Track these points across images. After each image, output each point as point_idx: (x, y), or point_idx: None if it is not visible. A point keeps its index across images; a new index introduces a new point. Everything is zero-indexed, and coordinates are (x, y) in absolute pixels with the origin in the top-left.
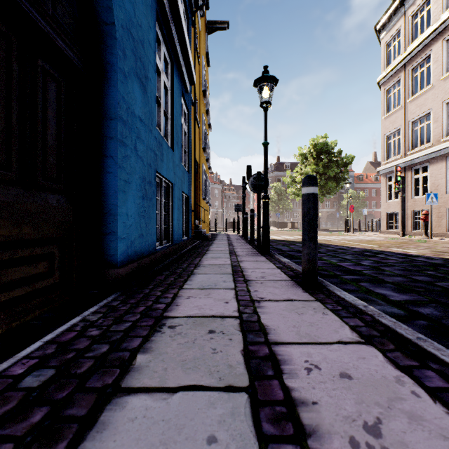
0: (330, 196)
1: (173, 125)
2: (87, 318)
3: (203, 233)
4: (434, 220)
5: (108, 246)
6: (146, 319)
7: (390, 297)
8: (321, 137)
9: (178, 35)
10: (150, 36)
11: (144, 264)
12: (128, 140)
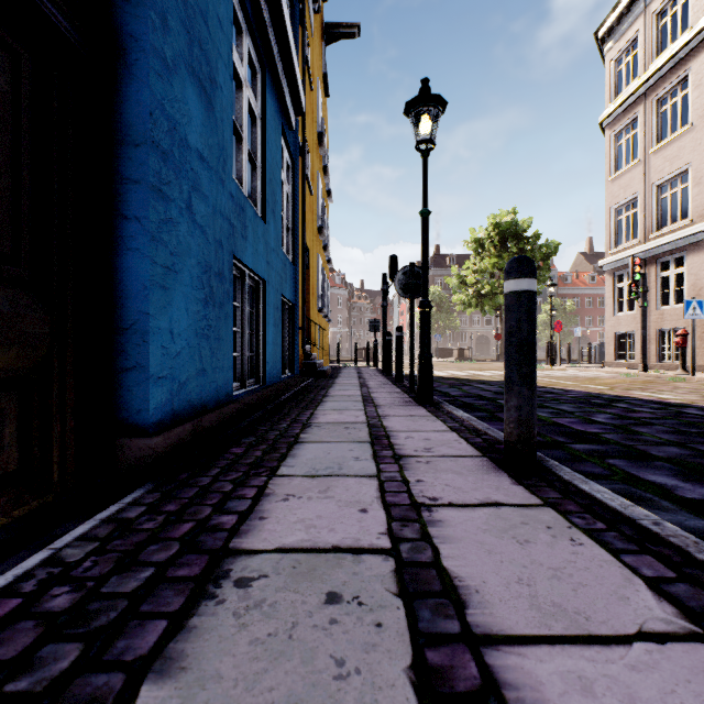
0: None
1: (266, 180)
2: (60, 556)
3: (317, 367)
4: (695, 345)
5: (130, 393)
6: (189, 558)
7: (678, 492)
8: (507, 212)
9: (274, 22)
10: (221, 8)
11: (208, 425)
12: (174, 190)
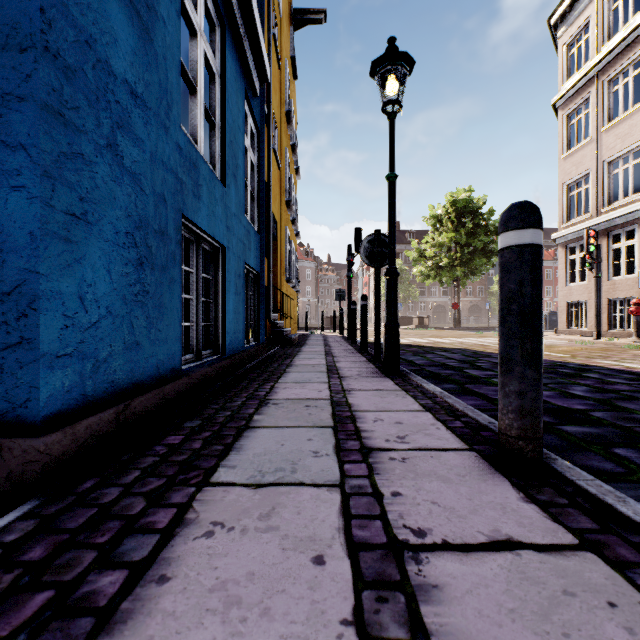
0: (475, 279)
1: (225, 141)
2: None
3: (285, 335)
4: None
5: (14, 378)
6: None
7: None
8: (464, 190)
9: None
10: None
11: (141, 409)
12: (86, 120)
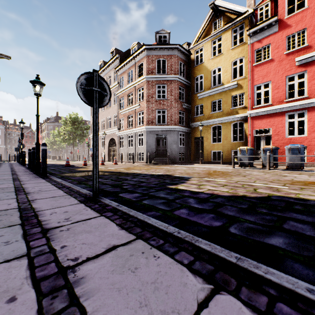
0: (81, 143)
1: None
2: None
3: None
4: (100, 156)
5: None
6: None
7: None
8: (74, 114)
9: None
10: None
11: None
12: None
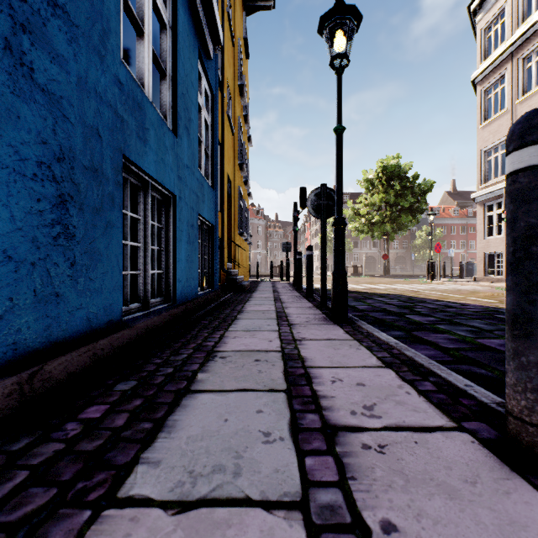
0: (402, 233)
1: (177, 92)
2: None
3: (238, 282)
4: None
5: None
6: None
7: None
8: (392, 157)
9: None
10: None
11: (61, 372)
12: None
